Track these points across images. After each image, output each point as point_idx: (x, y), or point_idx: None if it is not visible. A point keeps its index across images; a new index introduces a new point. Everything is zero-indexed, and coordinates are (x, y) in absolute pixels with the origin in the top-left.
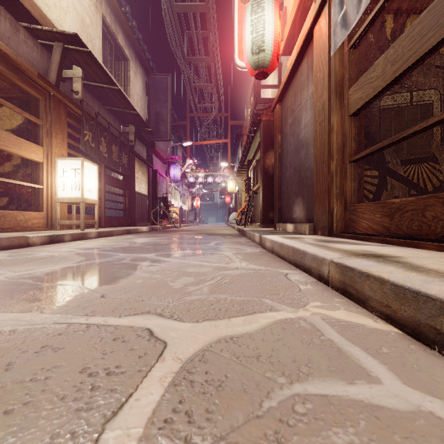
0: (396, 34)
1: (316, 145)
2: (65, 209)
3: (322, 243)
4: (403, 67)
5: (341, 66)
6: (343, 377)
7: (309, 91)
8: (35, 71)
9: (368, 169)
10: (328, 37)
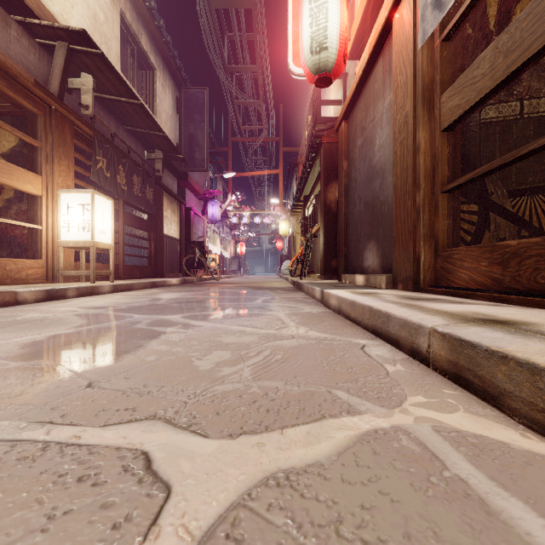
0: (502, 24)
1: (396, 171)
2: (71, 256)
3: (410, 301)
4: (522, 58)
5: (430, 66)
6: None
7: (386, 101)
8: (30, 78)
9: (464, 203)
10: (413, 27)
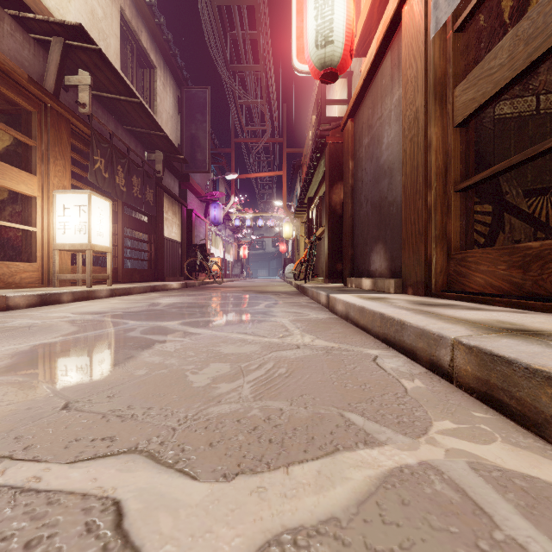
0: (517, 15)
1: (405, 170)
2: (68, 259)
3: (423, 307)
4: (546, 45)
5: (443, 58)
6: None
7: (394, 97)
8: (24, 74)
9: (477, 203)
10: (424, 18)
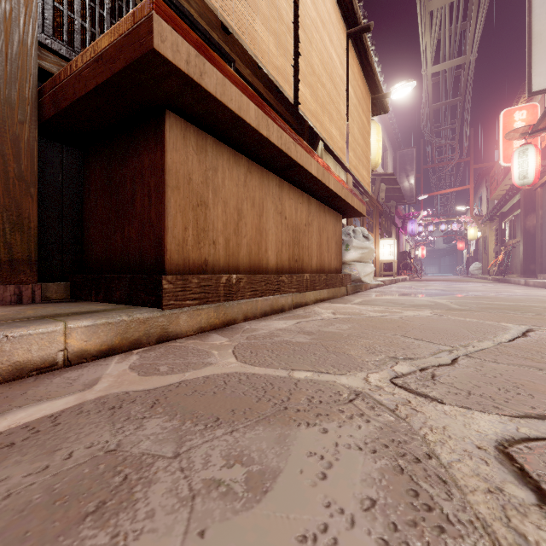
0: None
1: None
2: (378, 266)
3: None
4: None
5: None
6: (545, 291)
7: None
8: (375, 199)
9: None
10: None
